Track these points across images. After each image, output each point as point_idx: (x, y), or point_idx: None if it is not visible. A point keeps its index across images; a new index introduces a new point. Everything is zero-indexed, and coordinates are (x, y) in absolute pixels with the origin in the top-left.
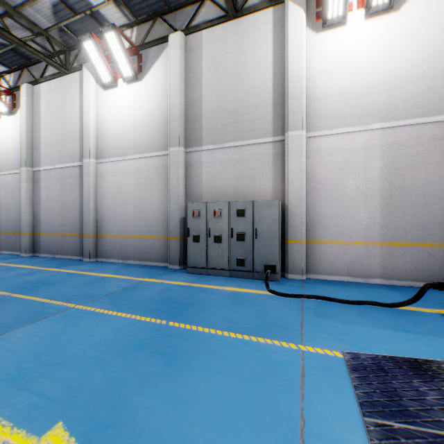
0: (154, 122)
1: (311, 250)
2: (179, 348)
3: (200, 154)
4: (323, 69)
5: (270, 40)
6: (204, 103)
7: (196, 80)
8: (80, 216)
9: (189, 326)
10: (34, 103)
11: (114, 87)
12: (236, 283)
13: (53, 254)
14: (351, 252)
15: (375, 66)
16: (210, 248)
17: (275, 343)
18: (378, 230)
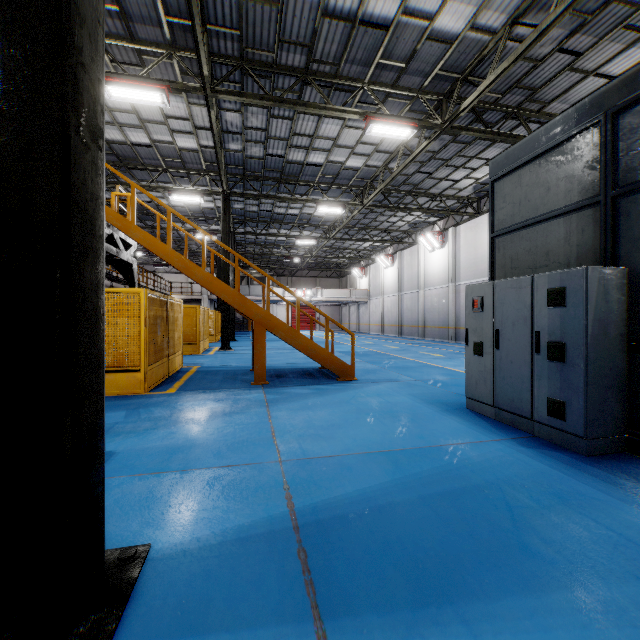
0: None
1: None
2: None
3: None
4: None
5: None
6: None
7: None
8: None
9: None
10: (456, 239)
11: None
12: None
13: None
14: None
15: None
16: None
17: None
18: None
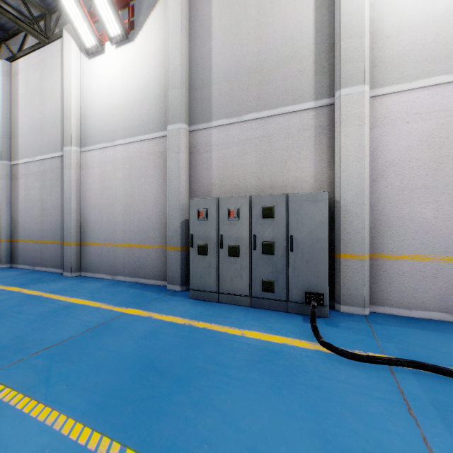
0: (149, 94)
1: (377, 268)
2: None
3: (209, 132)
4: None
5: None
6: (214, 61)
7: (204, 31)
8: (62, 218)
9: None
10: (12, 84)
11: (101, 54)
12: (263, 321)
13: (32, 265)
14: (446, 275)
15: None
16: (222, 264)
17: None
18: None
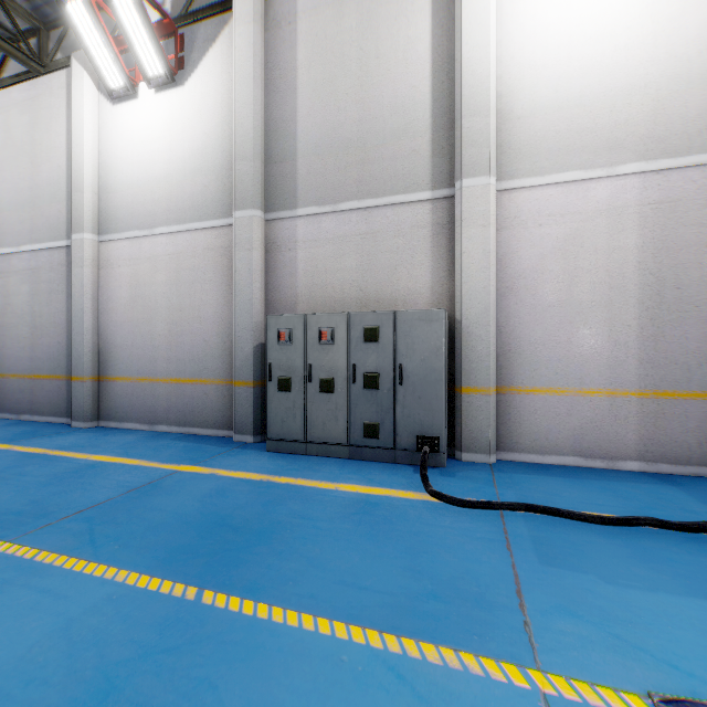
0: (206, 164)
1: (506, 405)
2: (210, 698)
3: (294, 224)
4: (528, 59)
5: (426, 6)
6: (301, 126)
7: (286, 83)
8: (68, 341)
9: (250, 605)
10: None
11: (132, 99)
12: (363, 473)
13: (17, 413)
14: (582, 411)
15: (629, 53)
16: (312, 403)
17: (467, 665)
18: (634, 368)
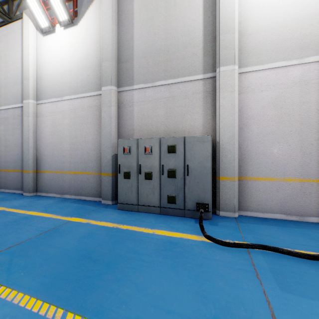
0: (88, 64)
1: (243, 186)
2: None
3: (132, 93)
4: (255, 3)
5: None
6: (135, 43)
7: (128, 21)
8: (22, 153)
9: None
10: None
11: (52, 33)
12: (168, 223)
13: None
14: (285, 190)
15: None
16: (141, 185)
17: None
18: (314, 167)
